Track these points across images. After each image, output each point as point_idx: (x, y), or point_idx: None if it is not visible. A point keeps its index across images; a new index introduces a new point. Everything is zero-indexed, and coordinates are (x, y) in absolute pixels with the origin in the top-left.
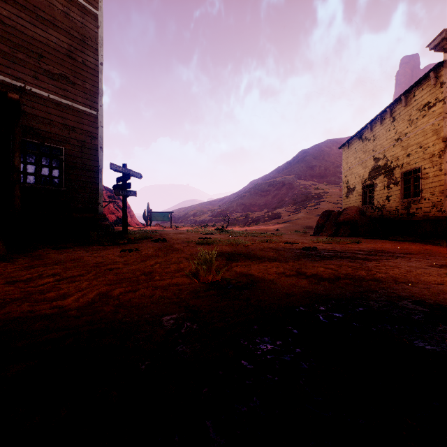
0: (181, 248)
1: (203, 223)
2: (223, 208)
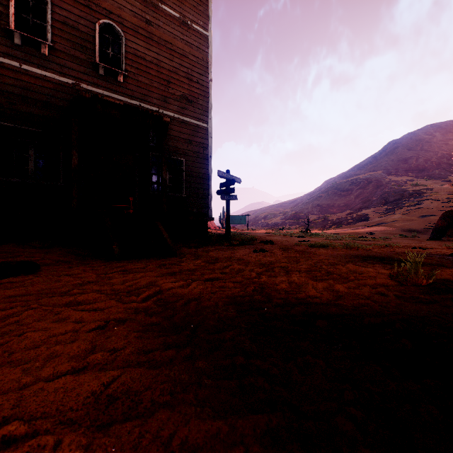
0: (305, 250)
1: (276, 226)
2: (296, 210)
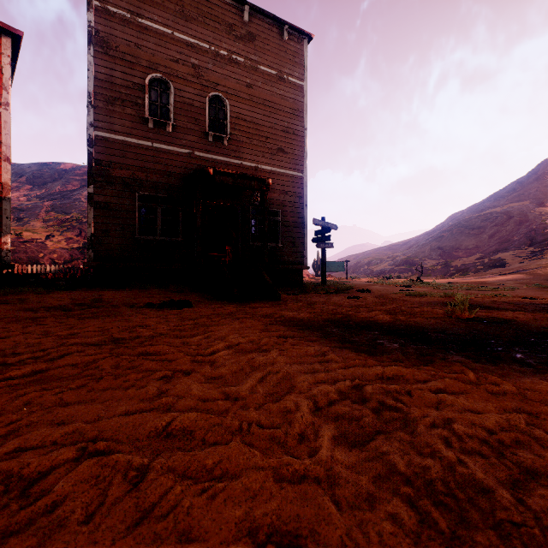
0: (398, 298)
1: (382, 274)
2: (409, 254)
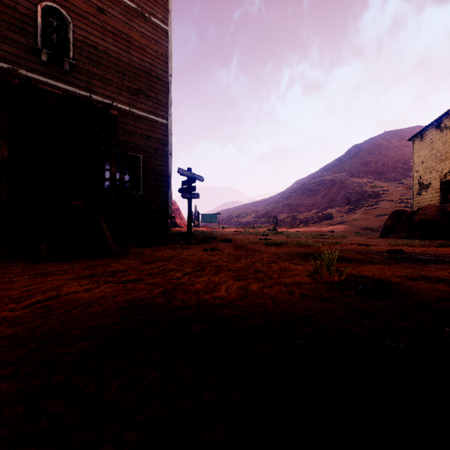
0: (256, 248)
1: (248, 225)
2: (267, 209)
